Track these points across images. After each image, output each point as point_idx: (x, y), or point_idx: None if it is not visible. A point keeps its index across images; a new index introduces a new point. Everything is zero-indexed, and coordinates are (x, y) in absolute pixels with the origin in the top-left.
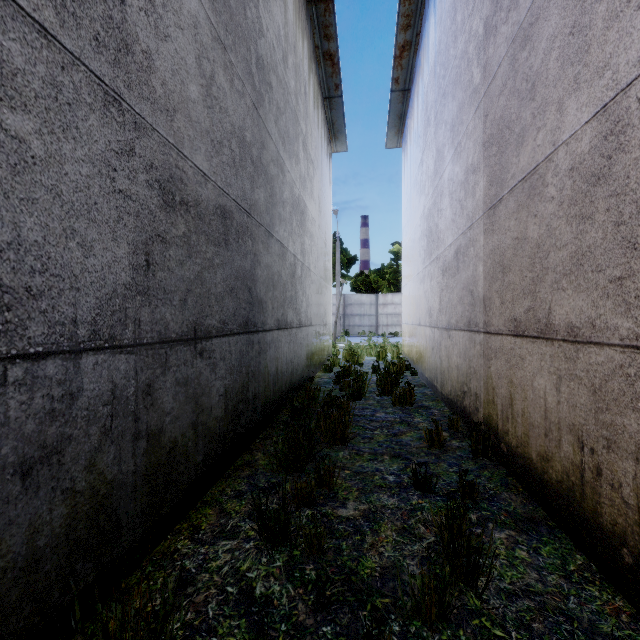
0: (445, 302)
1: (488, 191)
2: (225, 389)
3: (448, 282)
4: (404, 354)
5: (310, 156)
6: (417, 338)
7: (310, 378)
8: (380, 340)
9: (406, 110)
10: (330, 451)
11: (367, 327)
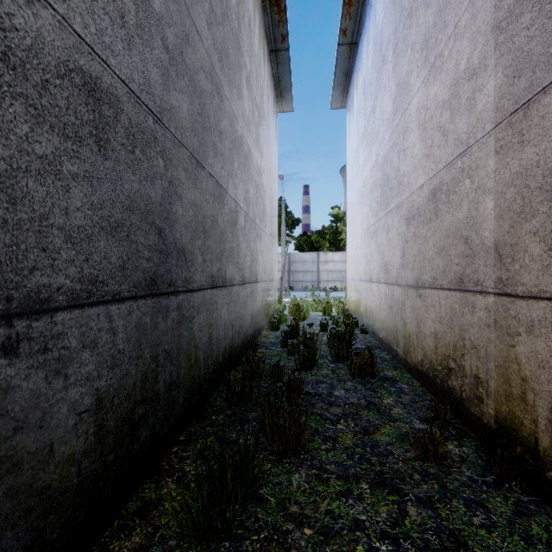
0: (412, 255)
1: (509, 88)
2: (97, 396)
3: (417, 231)
4: (349, 310)
5: (255, 100)
6: (367, 295)
7: (253, 346)
8: (322, 294)
9: (352, 67)
10: (278, 472)
11: (310, 282)
